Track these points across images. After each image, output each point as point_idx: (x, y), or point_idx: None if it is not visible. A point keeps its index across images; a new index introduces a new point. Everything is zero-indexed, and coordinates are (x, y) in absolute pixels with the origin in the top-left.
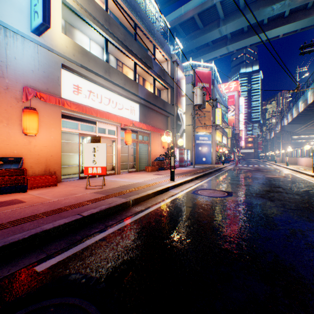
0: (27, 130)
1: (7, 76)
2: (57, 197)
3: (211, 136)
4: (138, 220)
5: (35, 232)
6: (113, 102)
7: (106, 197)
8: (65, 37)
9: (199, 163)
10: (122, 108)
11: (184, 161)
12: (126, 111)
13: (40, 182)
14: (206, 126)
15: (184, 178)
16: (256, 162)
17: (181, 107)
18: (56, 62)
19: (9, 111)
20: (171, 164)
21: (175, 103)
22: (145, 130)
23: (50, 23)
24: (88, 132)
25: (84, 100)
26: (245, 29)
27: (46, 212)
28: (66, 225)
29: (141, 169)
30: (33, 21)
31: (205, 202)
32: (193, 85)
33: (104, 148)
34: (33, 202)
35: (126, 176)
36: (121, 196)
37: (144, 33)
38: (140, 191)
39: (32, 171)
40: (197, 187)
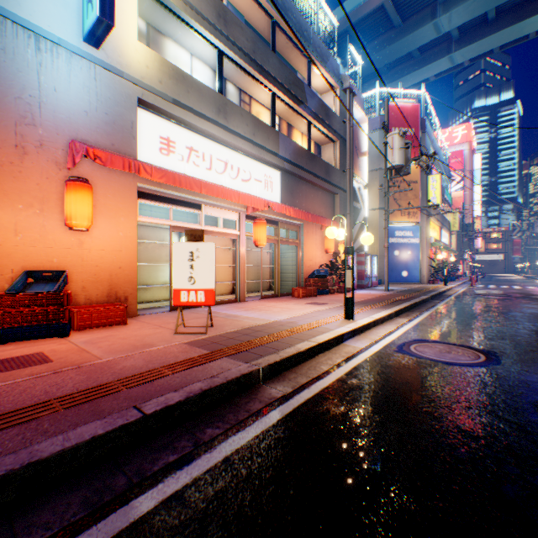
0: (72, 220)
1: (40, 123)
2: (113, 352)
3: (418, 229)
4: (275, 427)
5: (7, 469)
6: (232, 168)
7: (208, 358)
8: (145, 48)
9: (395, 281)
10: (249, 179)
11: (366, 278)
12: (256, 185)
13: (96, 317)
14: (408, 211)
15: (373, 314)
16: (512, 279)
17: (359, 176)
18: (128, 95)
19: (43, 186)
20: (347, 284)
21: (348, 168)
22: (292, 219)
23: (114, 18)
24: (187, 224)
25: (180, 165)
26: (489, 15)
27: (71, 395)
28: (96, 443)
29: (284, 292)
30: (85, 20)
31: (438, 379)
32: (385, 130)
33: (211, 252)
34: (63, 364)
35: (256, 307)
36: (240, 356)
37: (291, 38)
38: (281, 344)
39: (84, 297)
40: (405, 336)
